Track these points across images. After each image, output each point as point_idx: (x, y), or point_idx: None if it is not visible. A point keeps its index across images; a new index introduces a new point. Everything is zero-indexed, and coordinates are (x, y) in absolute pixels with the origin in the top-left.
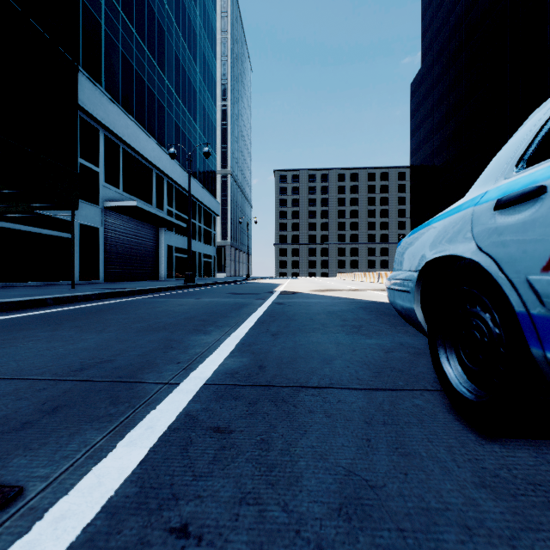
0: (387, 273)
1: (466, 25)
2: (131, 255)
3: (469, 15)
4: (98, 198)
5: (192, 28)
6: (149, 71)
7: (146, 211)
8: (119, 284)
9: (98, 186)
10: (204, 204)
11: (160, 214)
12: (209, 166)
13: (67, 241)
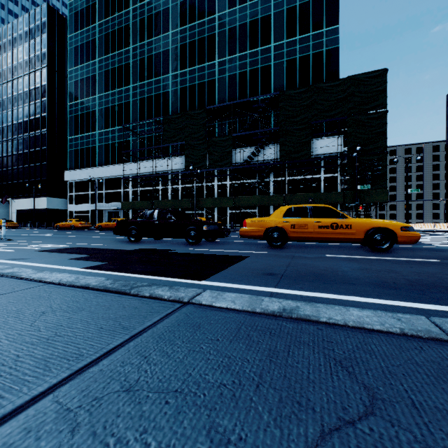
0: (439, 224)
1: None
2: None
3: None
4: None
5: None
6: None
7: None
8: None
9: None
10: None
11: None
12: None
13: None
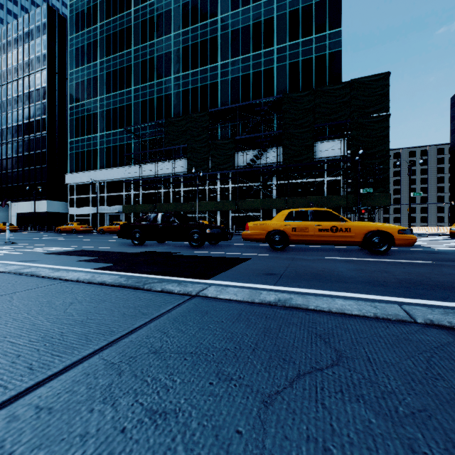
0: (443, 228)
1: None
2: None
3: None
4: None
5: None
6: None
7: None
8: None
9: None
10: None
11: None
12: None
13: None
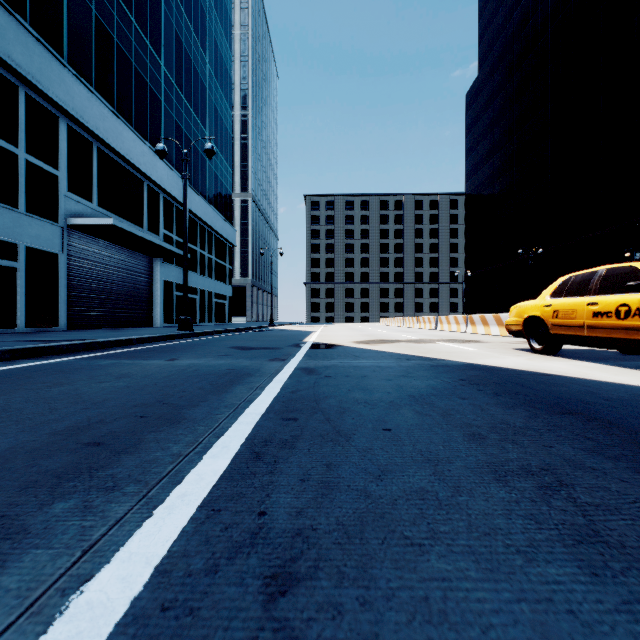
0: (448, 318)
1: (533, 21)
2: (112, 293)
3: (538, 9)
4: (57, 212)
5: (200, 6)
6: (138, 50)
7: (129, 234)
8: (84, 332)
9: (57, 196)
10: (216, 230)
11: (150, 238)
12: (222, 183)
13: (5, 270)
